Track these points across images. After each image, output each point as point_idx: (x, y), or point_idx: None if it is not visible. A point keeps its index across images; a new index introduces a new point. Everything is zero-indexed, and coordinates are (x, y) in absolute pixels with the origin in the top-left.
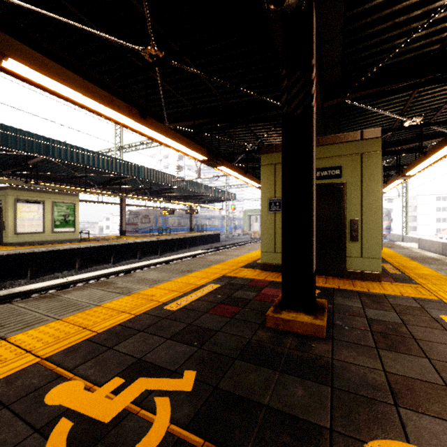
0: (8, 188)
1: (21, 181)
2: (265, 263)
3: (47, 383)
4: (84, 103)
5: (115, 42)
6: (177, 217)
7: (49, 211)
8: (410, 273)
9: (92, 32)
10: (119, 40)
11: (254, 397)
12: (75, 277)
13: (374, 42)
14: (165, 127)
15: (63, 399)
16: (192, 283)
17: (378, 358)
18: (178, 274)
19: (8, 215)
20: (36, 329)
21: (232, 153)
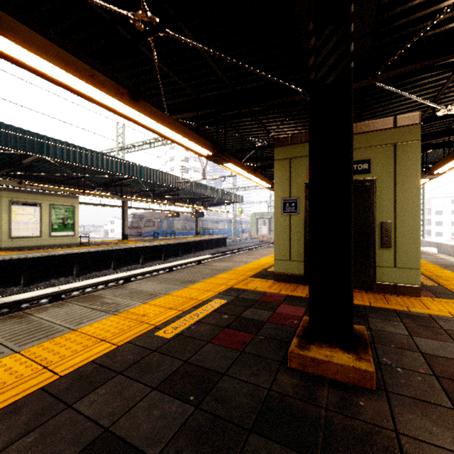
0: (2, 189)
1: (14, 182)
2: (279, 273)
3: None
4: (57, 78)
5: (98, 5)
6: (182, 220)
7: (46, 214)
8: (449, 285)
9: None
10: (102, 3)
11: None
12: (68, 286)
13: (416, 4)
14: (162, 113)
15: None
16: (193, 297)
17: None
18: (178, 286)
19: (2, 218)
20: None
21: (240, 150)
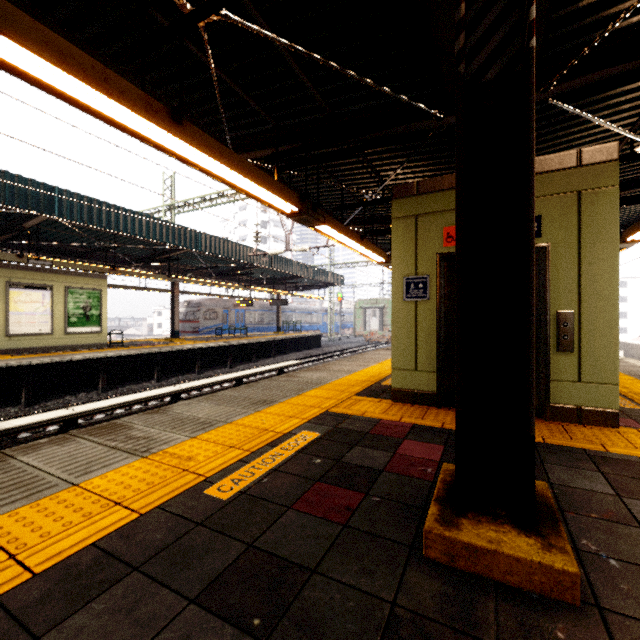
0: None
1: (12, 255)
2: (399, 389)
3: None
4: (49, 81)
5: None
6: (257, 311)
7: (60, 301)
8: None
9: None
10: None
11: None
12: (88, 406)
13: None
14: (220, 145)
15: None
16: (269, 428)
17: None
18: (247, 409)
19: None
20: None
21: (341, 206)
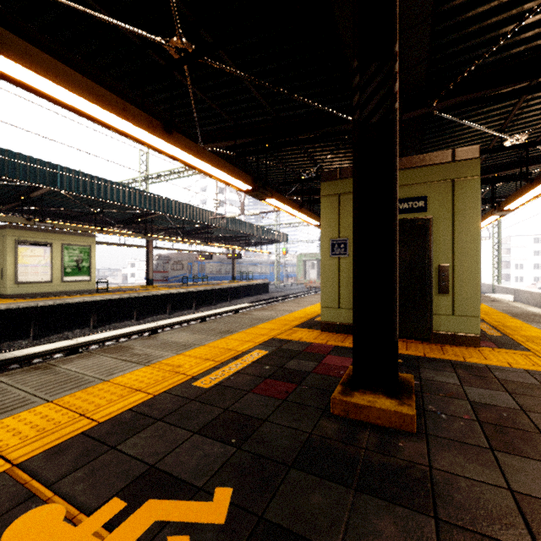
0: (7, 227)
1: (22, 219)
2: (327, 322)
3: (12, 507)
4: (87, 111)
5: (130, 31)
6: (216, 263)
7: (58, 255)
8: (514, 335)
9: (99, 17)
10: (134, 29)
11: (320, 537)
12: (87, 338)
13: (473, 30)
14: (197, 146)
15: (30, 537)
16: (232, 348)
17: (497, 467)
18: (214, 336)
19: (7, 260)
20: (16, 416)
21: (284, 182)
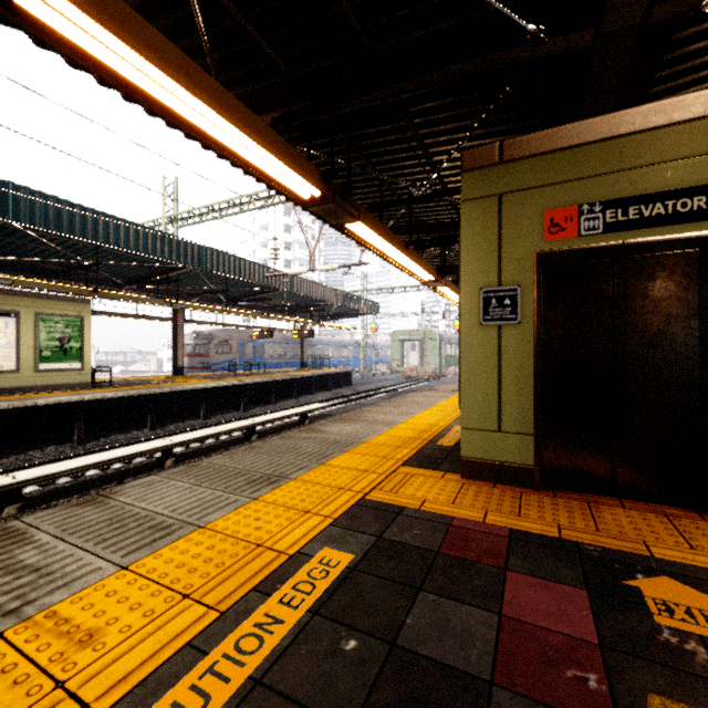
0: None
1: None
2: (473, 459)
3: None
4: None
5: None
6: (278, 343)
7: (29, 330)
8: None
9: None
10: None
11: None
12: (37, 471)
13: None
14: (183, 56)
15: None
16: (266, 539)
17: None
18: (238, 494)
19: None
20: None
21: (379, 204)
